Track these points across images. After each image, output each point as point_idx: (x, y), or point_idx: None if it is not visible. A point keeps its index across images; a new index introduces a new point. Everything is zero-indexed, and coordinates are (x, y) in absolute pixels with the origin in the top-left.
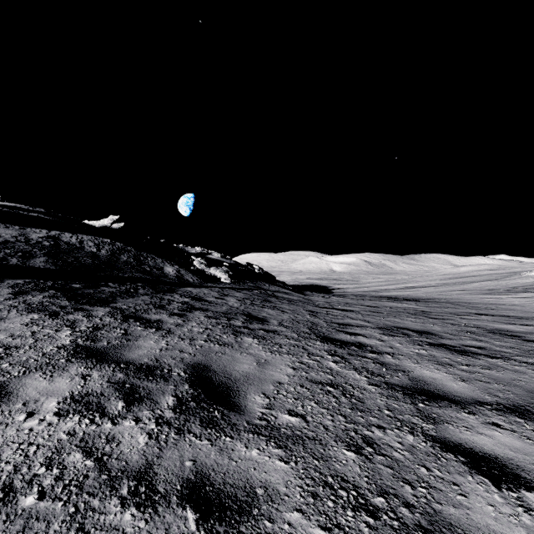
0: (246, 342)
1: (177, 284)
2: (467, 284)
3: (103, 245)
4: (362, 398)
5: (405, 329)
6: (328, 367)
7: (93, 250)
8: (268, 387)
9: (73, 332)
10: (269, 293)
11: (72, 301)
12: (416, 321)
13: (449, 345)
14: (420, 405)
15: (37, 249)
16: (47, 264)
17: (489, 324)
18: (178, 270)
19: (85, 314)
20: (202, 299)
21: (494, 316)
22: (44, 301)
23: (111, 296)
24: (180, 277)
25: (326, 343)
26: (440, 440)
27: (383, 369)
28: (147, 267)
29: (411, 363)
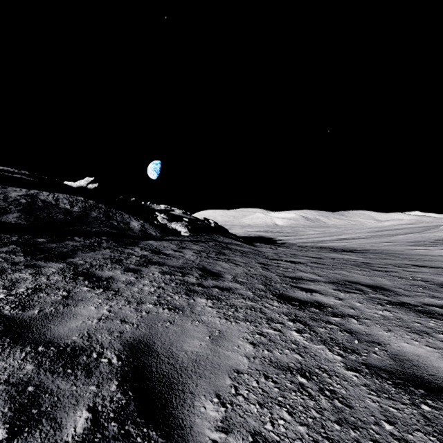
0: (199, 305)
1: (140, 237)
2: (393, 236)
3: (77, 203)
4: (346, 397)
5: (357, 283)
6: (292, 340)
7: (67, 207)
8: (223, 381)
9: (6, 296)
10: (223, 245)
11: (28, 256)
12: (364, 274)
13: (410, 304)
14: (425, 409)
15: (13, 205)
16: (19, 219)
17: (434, 277)
18: (142, 225)
19: (33, 272)
20: (160, 253)
21: (433, 268)
22: None
23: (72, 250)
24: (144, 231)
25: (284, 303)
26: None
27: (355, 341)
28: (115, 222)
29: (382, 331)
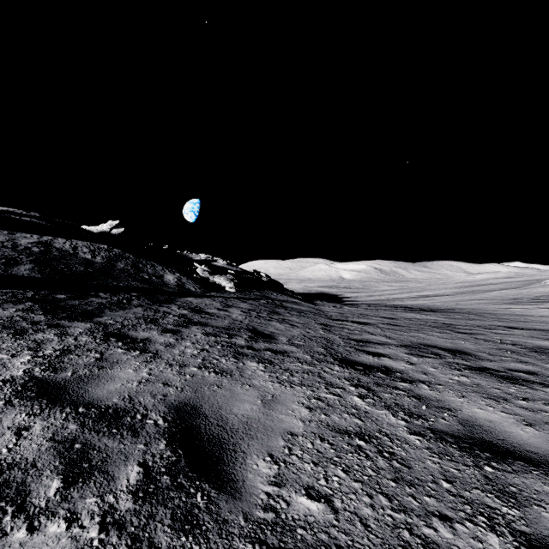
0: (249, 368)
1: (177, 293)
2: (485, 292)
3: (99, 252)
4: (406, 458)
5: (434, 347)
6: (353, 405)
7: (88, 257)
8: (276, 442)
9: (33, 357)
10: (276, 303)
11: (49, 315)
12: (444, 337)
13: (492, 370)
14: (488, 470)
15: (24, 255)
16: (32, 271)
17: (526, 340)
18: (179, 278)
19: (58, 332)
20: (202, 311)
21: (528, 330)
22: (15, 316)
23: (98, 308)
24: (181, 286)
25: (346, 368)
26: (539, 543)
27: (422, 406)
28: (145, 275)
29: (455, 396)
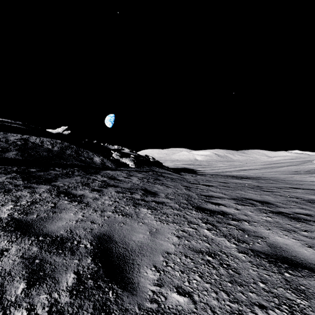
0: (142, 212)
1: (101, 168)
2: (279, 167)
3: (56, 144)
4: (237, 268)
5: (251, 199)
6: (204, 235)
7: (49, 147)
8: (158, 258)
9: (14, 206)
10: (158, 174)
11: (25, 181)
12: (256, 193)
13: (285, 213)
14: (287, 275)
15: (12, 146)
16: (16, 155)
17: (304, 195)
18: (102, 159)
19: (30, 191)
20: (115, 179)
21: (304, 189)
22: (5, 181)
23: (54, 177)
24: (103, 164)
25: (199, 212)
26: None
27: (245, 235)
28: (83, 157)
29: (264, 229)
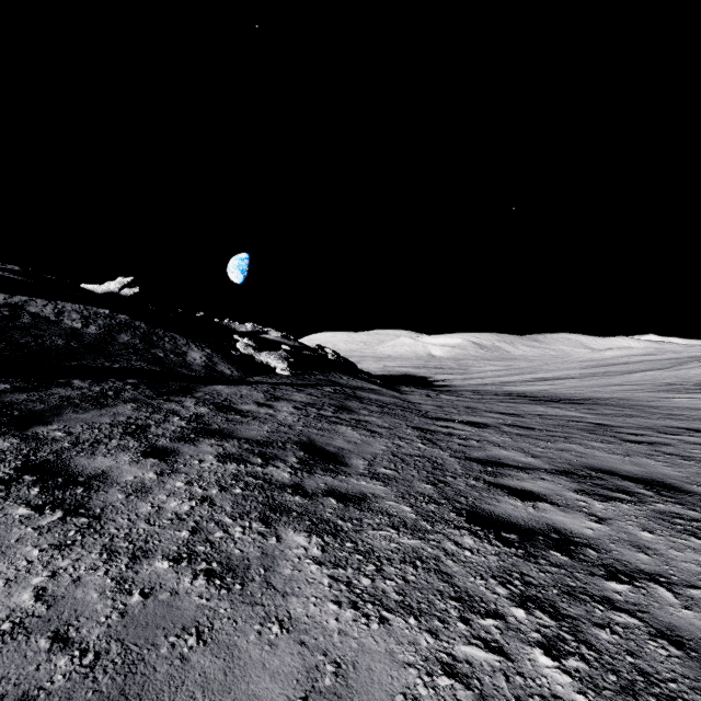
0: (288, 555)
1: (201, 378)
2: (625, 374)
3: (96, 318)
4: None
5: (613, 474)
6: (546, 695)
7: (76, 326)
8: None
9: None
10: (347, 391)
11: None
12: (613, 451)
13: None
14: None
15: None
16: None
17: None
18: (209, 357)
19: None
20: (232, 409)
21: None
22: None
23: (55, 407)
24: (211, 367)
25: (486, 538)
26: None
27: None
28: (160, 352)
29: None
